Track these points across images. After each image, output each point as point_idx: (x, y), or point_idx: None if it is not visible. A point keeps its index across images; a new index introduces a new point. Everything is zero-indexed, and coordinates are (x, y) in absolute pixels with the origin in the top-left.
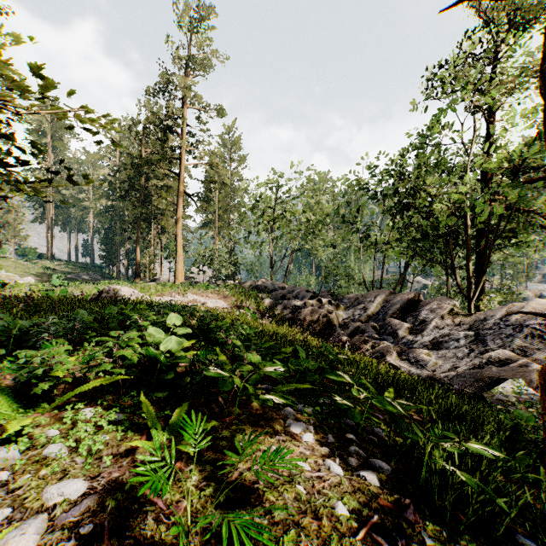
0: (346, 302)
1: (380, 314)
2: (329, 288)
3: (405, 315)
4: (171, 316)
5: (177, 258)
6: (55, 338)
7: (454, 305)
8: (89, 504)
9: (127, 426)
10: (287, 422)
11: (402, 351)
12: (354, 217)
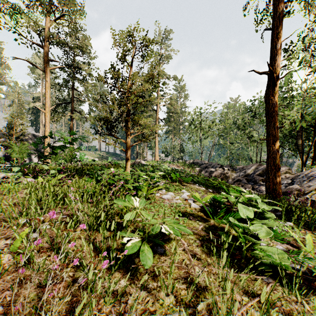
0: (237, 169)
1: (252, 174)
2: (229, 163)
3: (264, 174)
4: (165, 165)
5: (156, 149)
6: (140, 168)
7: (288, 170)
8: (163, 183)
9: (164, 179)
10: (195, 185)
11: (255, 187)
12: (245, 126)
